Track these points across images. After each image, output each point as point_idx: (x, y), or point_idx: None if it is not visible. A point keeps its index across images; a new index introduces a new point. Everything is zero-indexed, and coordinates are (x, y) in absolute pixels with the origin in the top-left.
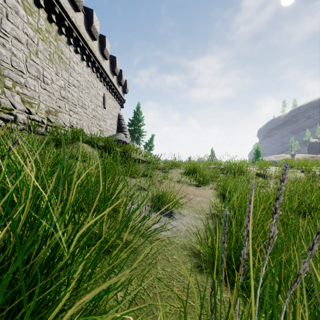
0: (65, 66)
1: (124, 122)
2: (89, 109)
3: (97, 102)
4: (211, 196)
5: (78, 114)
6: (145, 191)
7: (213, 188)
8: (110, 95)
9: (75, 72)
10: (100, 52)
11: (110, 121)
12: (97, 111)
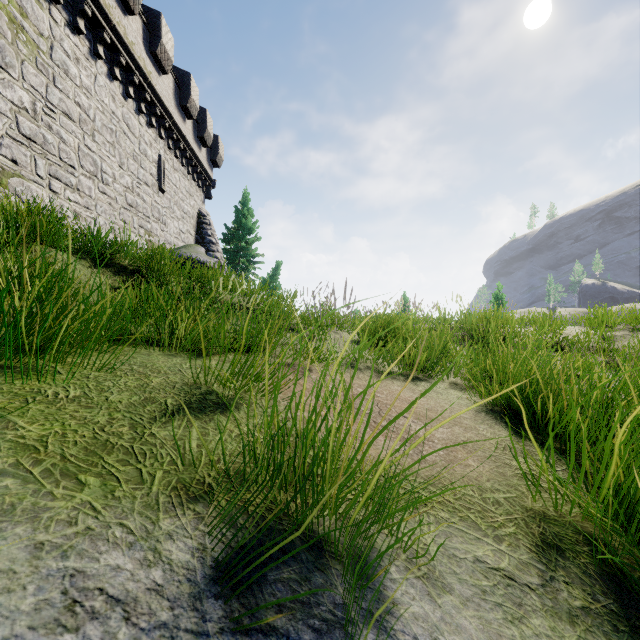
0: (35, 54)
1: (212, 230)
2: (115, 185)
3: (140, 173)
4: (471, 415)
5: (80, 191)
6: (222, 413)
7: (458, 385)
8: (176, 164)
9: (72, 80)
10: (147, 51)
11: (178, 224)
12: (140, 195)
